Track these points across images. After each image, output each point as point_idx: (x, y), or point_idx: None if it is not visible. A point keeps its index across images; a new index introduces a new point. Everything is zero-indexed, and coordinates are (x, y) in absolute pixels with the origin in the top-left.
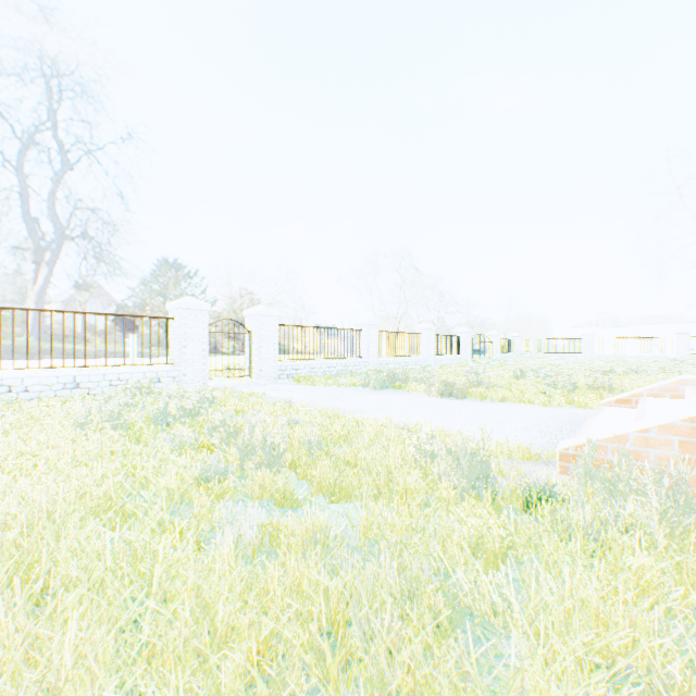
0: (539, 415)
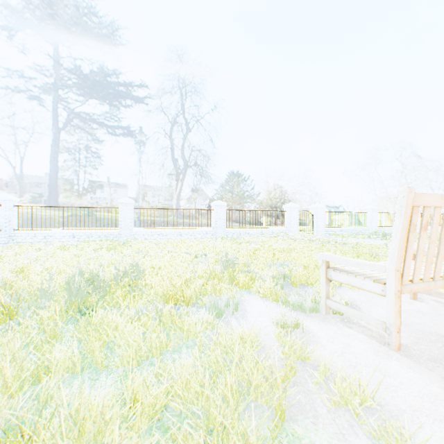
0: None
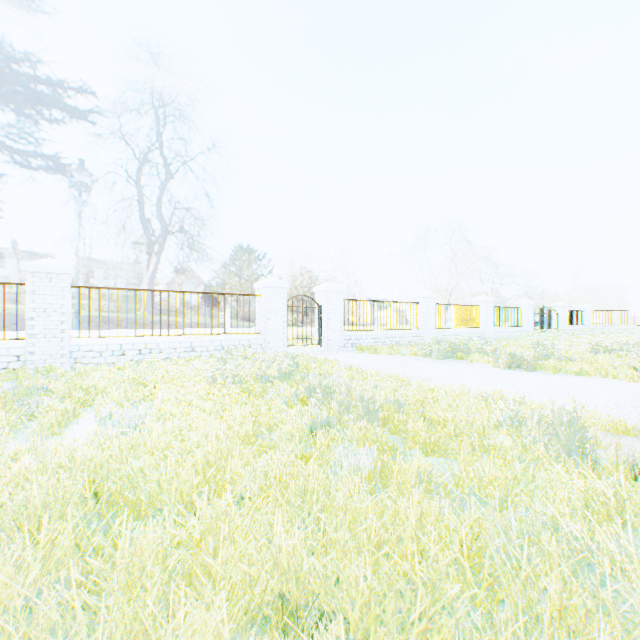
0: (630, 391)
